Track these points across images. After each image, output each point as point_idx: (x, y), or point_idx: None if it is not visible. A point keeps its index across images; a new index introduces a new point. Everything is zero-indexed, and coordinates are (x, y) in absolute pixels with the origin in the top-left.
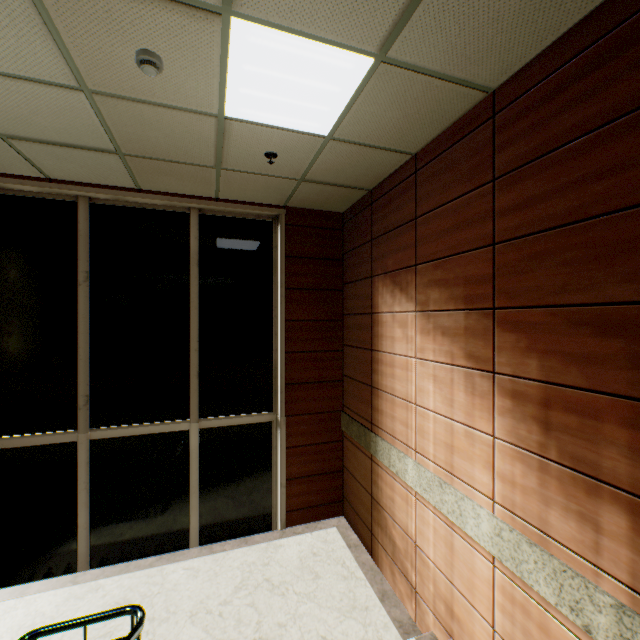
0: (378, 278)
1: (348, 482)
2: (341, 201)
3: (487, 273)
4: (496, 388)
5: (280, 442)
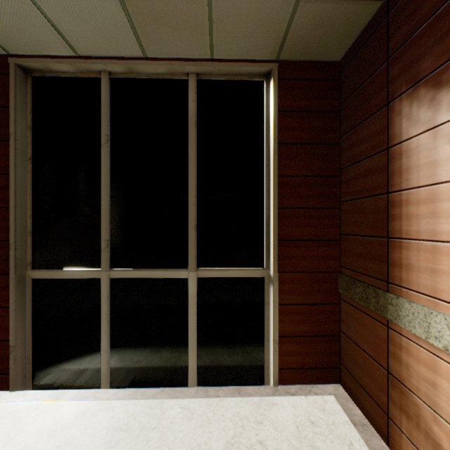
0: (400, 98)
1: (347, 349)
2: (341, 36)
3: None
4: None
5: (272, 298)
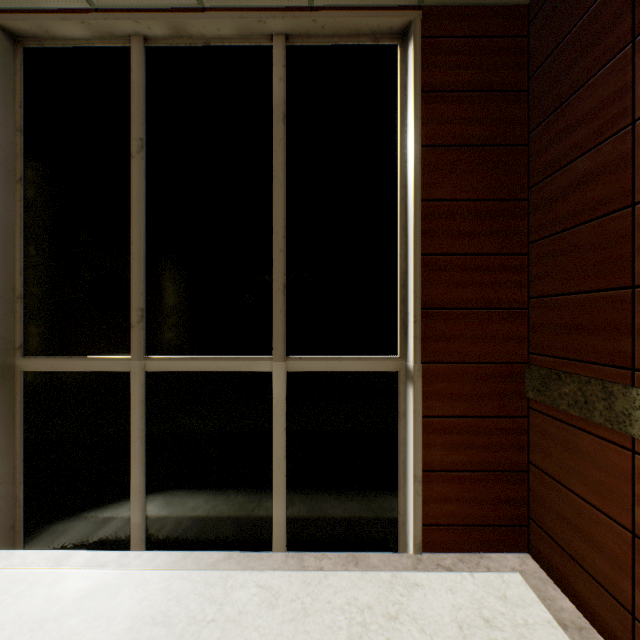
0: None
1: (543, 494)
2: None
3: None
4: None
5: (412, 406)
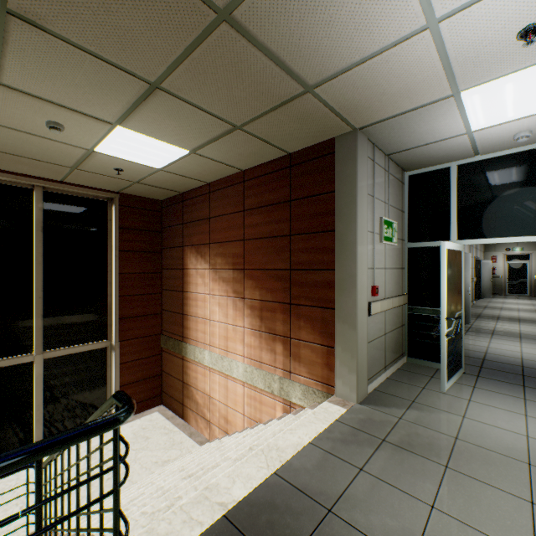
0: (188, 248)
1: (166, 380)
2: (162, 195)
3: (242, 253)
4: (245, 305)
5: (115, 360)
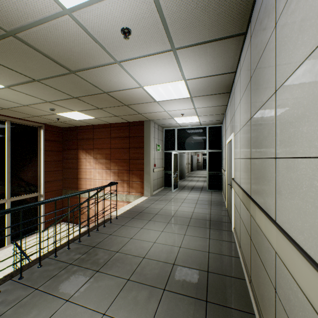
0: (80, 150)
1: (66, 210)
2: (66, 126)
3: (110, 153)
4: (111, 172)
5: None
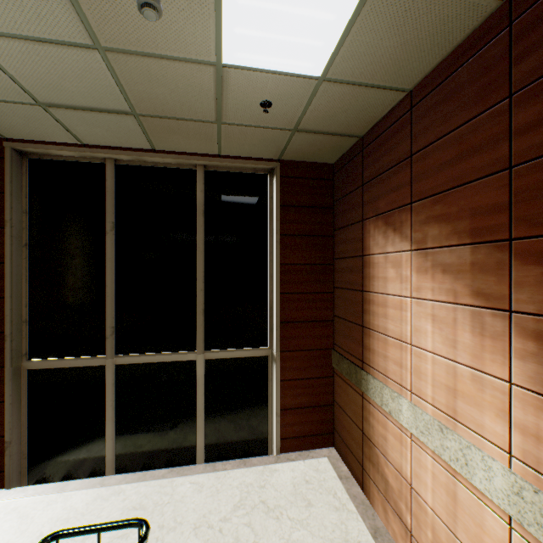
0: (369, 221)
1: (338, 416)
2: (332, 151)
3: (501, 201)
4: (514, 328)
5: (275, 375)
